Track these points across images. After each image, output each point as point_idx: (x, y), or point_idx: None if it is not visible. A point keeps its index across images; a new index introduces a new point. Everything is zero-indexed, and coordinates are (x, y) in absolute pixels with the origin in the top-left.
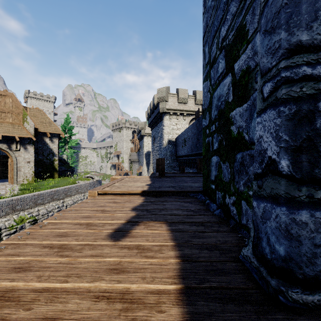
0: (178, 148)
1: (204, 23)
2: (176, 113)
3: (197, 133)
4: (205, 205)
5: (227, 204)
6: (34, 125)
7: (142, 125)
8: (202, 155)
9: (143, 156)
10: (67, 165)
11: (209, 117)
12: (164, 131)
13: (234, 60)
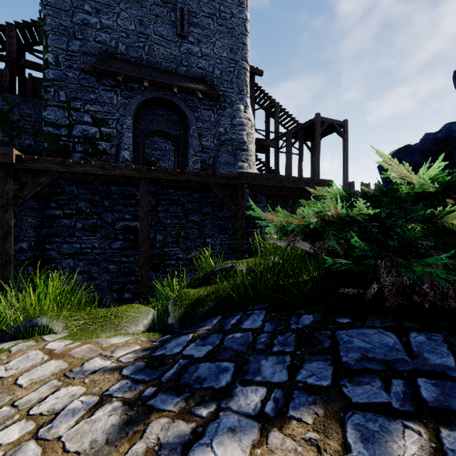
0: None
1: (57, 74)
2: None
3: None
4: None
5: None
6: None
7: None
8: None
9: None
10: None
11: (68, 132)
12: None
13: (101, 126)
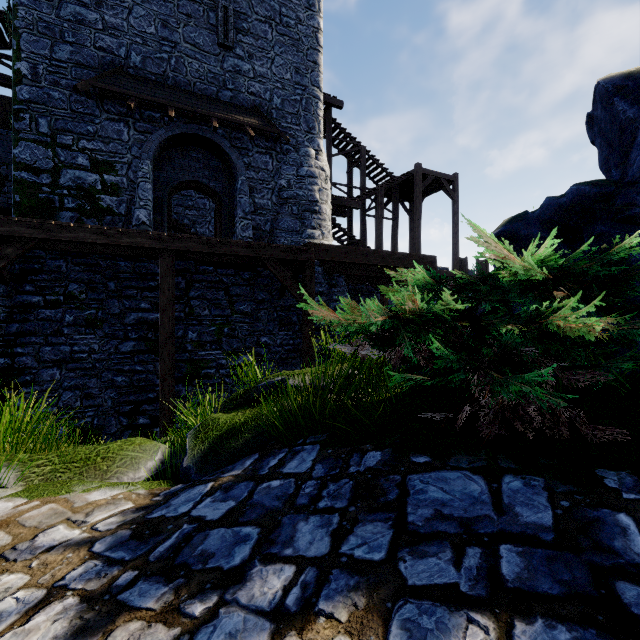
0: None
1: (35, 93)
2: None
3: None
4: None
5: None
6: None
7: None
8: None
9: None
10: None
11: (52, 180)
12: None
13: (104, 172)
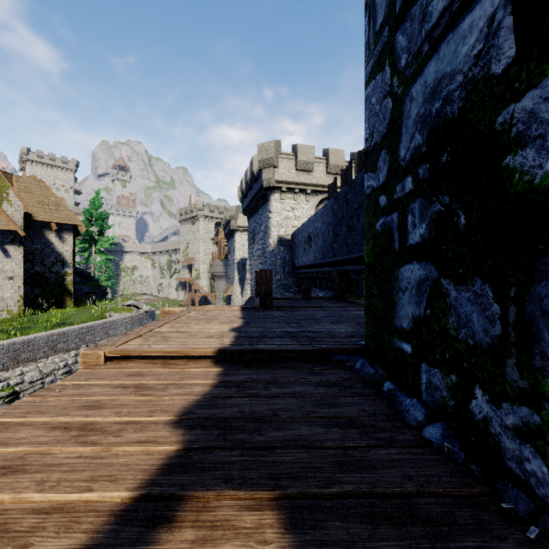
0: (297, 253)
1: None
2: (293, 189)
3: (334, 223)
4: (383, 398)
5: (480, 422)
6: (24, 207)
7: (232, 212)
8: (344, 265)
9: (233, 266)
10: (93, 284)
11: (389, 162)
12: (272, 221)
13: None
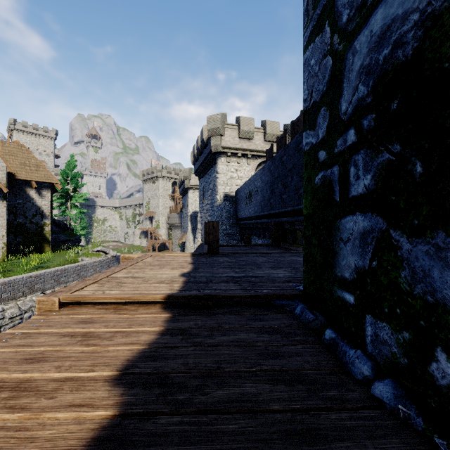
0: (240, 207)
1: None
2: (237, 154)
3: (271, 182)
4: (325, 347)
5: (444, 388)
6: (7, 167)
7: (186, 173)
8: (279, 217)
9: (187, 218)
10: (69, 233)
11: (329, 118)
12: (218, 180)
13: None
